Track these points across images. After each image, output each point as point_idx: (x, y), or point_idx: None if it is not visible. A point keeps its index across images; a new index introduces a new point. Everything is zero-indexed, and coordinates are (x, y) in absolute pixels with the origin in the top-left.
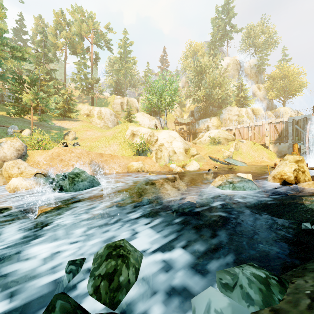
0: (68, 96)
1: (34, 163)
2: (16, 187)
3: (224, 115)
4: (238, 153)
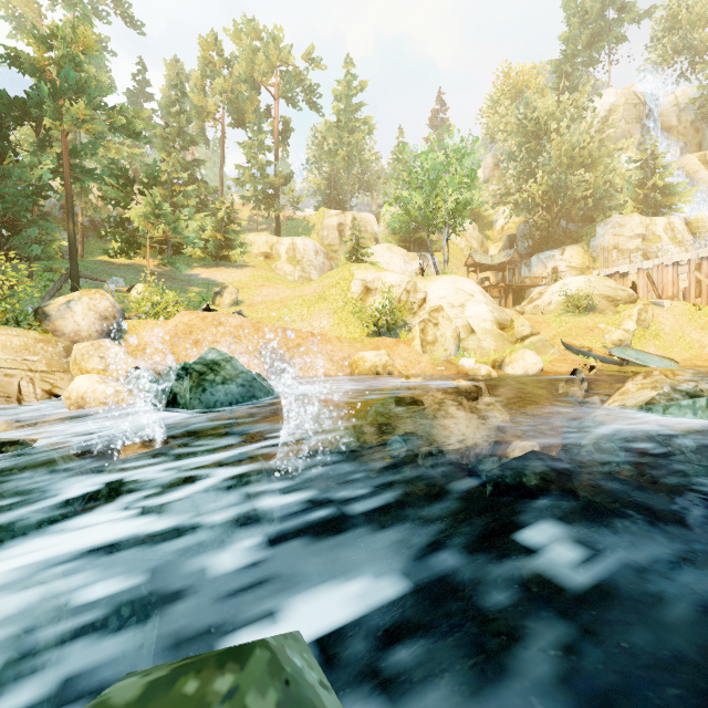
0: (226, 214)
1: (137, 348)
2: (83, 396)
3: (603, 239)
4: (649, 334)
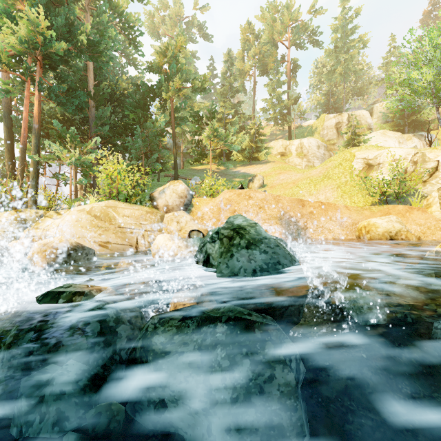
0: (256, 130)
1: (198, 216)
2: (160, 249)
3: None
4: None
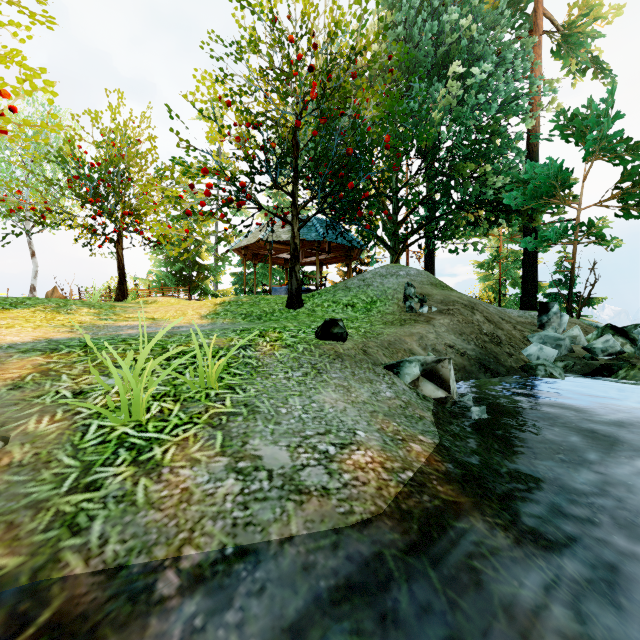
0: None
1: None
2: None
3: None
4: None
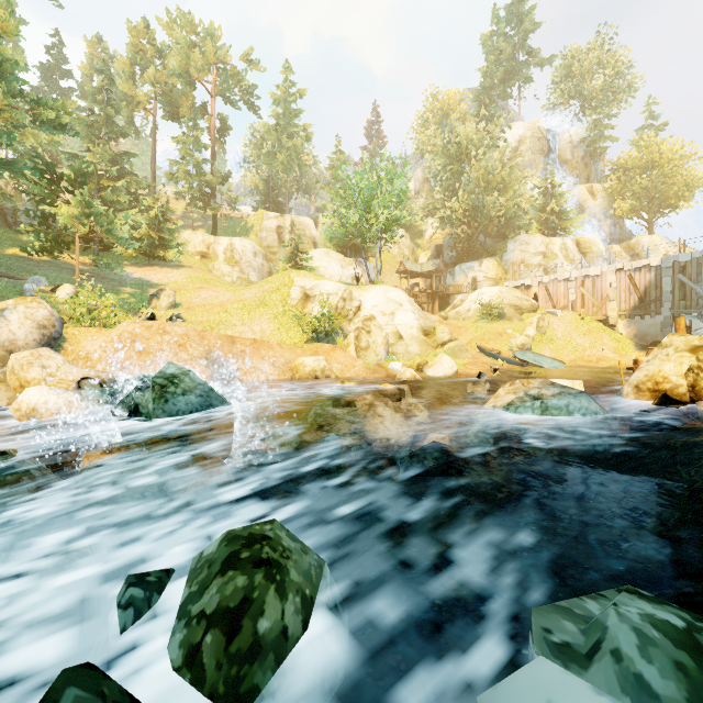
0: (161, 212)
1: (79, 357)
2: (35, 408)
3: (513, 254)
4: (545, 339)
